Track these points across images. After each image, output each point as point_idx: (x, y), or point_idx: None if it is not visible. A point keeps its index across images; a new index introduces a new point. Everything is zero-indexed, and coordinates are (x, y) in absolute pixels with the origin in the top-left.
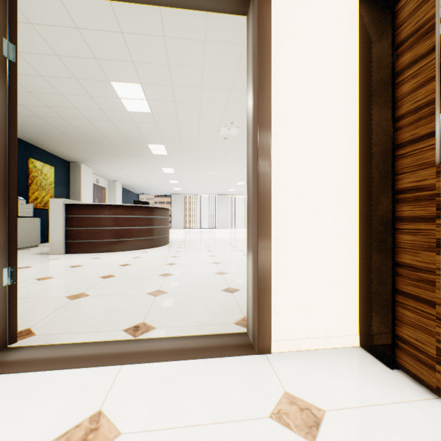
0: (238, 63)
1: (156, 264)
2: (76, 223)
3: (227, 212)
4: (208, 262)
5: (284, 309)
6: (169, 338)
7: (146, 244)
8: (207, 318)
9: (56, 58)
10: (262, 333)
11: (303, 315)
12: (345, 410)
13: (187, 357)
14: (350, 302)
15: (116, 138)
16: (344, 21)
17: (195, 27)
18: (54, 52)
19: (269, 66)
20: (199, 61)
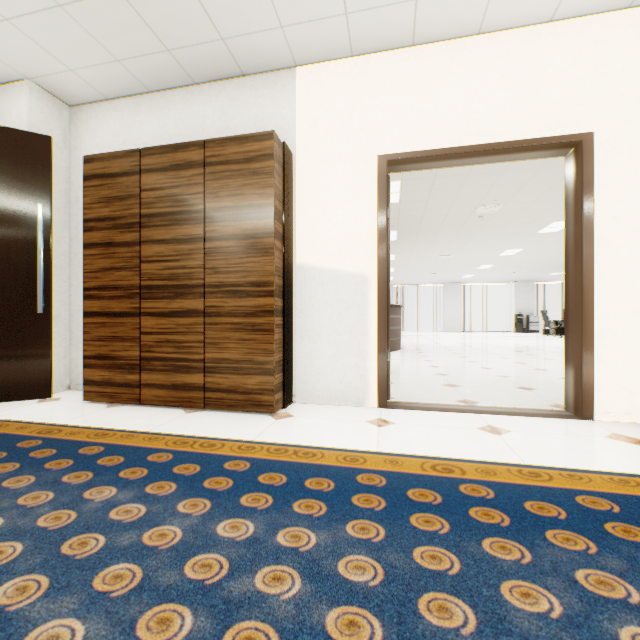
0: None
1: (417, 366)
2: None
3: (457, 308)
4: (475, 367)
5: (604, 389)
6: (499, 407)
7: None
8: (519, 401)
9: None
10: (585, 404)
11: (623, 395)
12: None
13: (524, 415)
14: None
15: None
16: None
17: None
18: None
19: (591, 206)
20: None
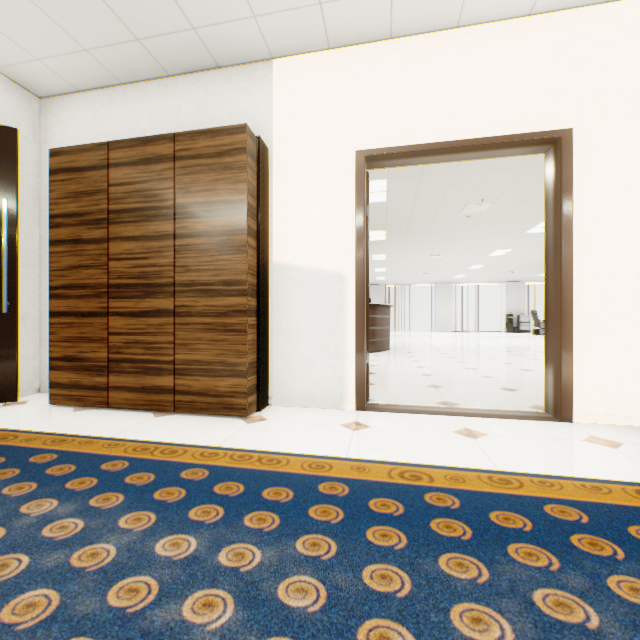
0: None
1: (403, 366)
2: None
3: (449, 308)
4: (461, 368)
5: (584, 390)
6: (478, 409)
7: (371, 348)
8: (500, 403)
9: None
10: (564, 406)
11: (602, 396)
12: (639, 444)
13: (503, 417)
14: None
15: None
16: None
17: None
18: None
19: (570, 204)
20: None
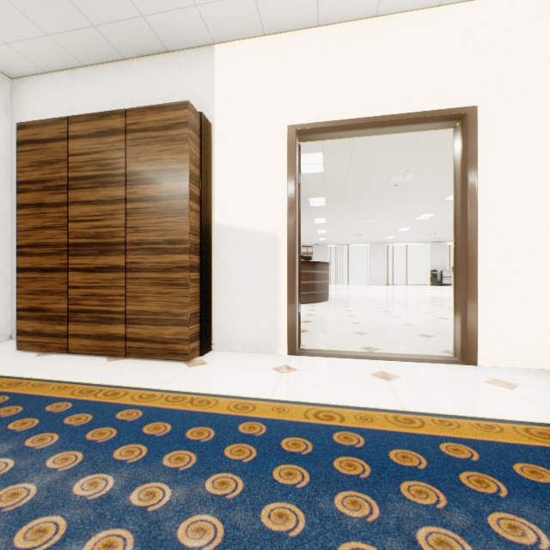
0: None
1: (337, 315)
2: None
3: (382, 265)
4: (387, 316)
5: (487, 337)
6: (396, 354)
7: (311, 299)
8: (416, 348)
9: None
10: (470, 351)
11: (503, 343)
12: (533, 386)
13: (416, 361)
14: (545, 337)
15: None
16: (539, 129)
17: None
18: None
19: (475, 172)
20: None
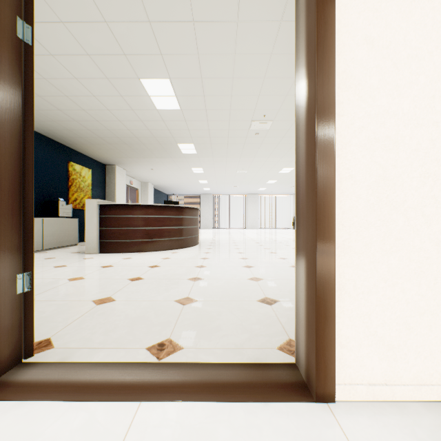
0: (274, 44)
1: (185, 266)
2: (109, 223)
3: (256, 212)
4: (239, 266)
5: (352, 341)
6: (199, 365)
7: (175, 245)
8: (243, 337)
9: (88, 57)
10: (322, 373)
11: (380, 351)
12: None
13: (222, 398)
14: None
15: (147, 139)
16: None
17: (226, 5)
18: (85, 51)
19: (331, 10)
20: (230, 47)
